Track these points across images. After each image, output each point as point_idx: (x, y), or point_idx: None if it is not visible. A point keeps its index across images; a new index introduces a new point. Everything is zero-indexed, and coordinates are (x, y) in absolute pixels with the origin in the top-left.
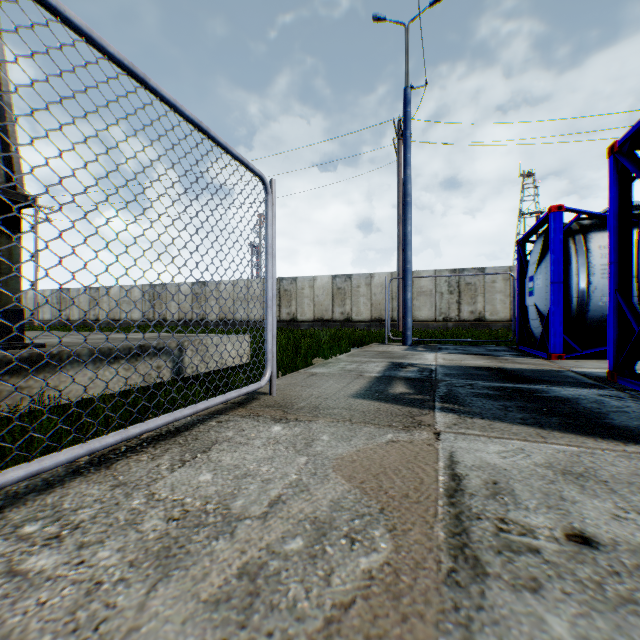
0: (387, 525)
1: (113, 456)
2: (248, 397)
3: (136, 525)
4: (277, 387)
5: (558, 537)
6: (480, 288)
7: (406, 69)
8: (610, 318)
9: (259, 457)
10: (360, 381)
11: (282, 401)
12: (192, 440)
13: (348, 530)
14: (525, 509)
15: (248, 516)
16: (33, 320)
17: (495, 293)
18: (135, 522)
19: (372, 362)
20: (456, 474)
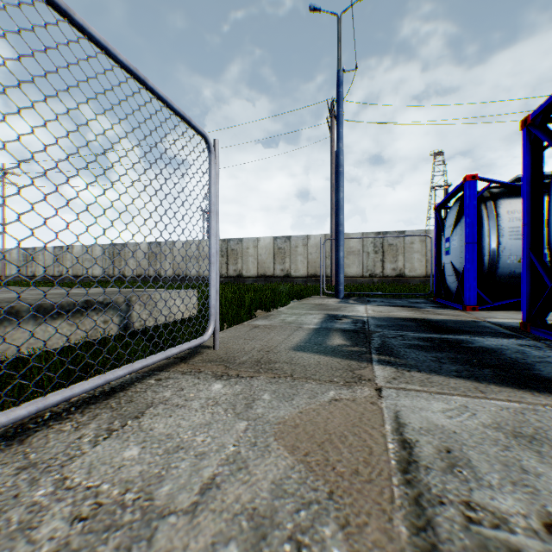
0: (338, 518)
1: (33, 425)
2: (191, 351)
3: (30, 531)
4: (221, 340)
5: (537, 529)
6: (401, 248)
7: (339, 54)
8: (523, 274)
9: (195, 423)
10: (300, 333)
11: (225, 355)
12: (126, 402)
13: (293, 528)
14: (489, 487)
15: (173, 510)
16: (1, 276)
17: (413, 253)
18: (30, 525)
19: (310, 314)
20: (405, 440)
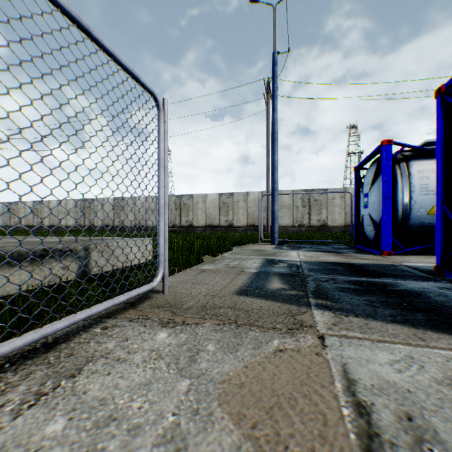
0: None
1: None
2: (142, 296)
3: None
4: (170, 284)
5: None
6: (324, 203)
7: (274, 39)
8: (437, 224)
9: (134, 382)
10: (242, 277)
11: (173, 300)
12: (65, 356)
13: None
14: None
15: None
16: None
17: (334, 207)
18: None
19: (250, 259)
20: (360, 403)
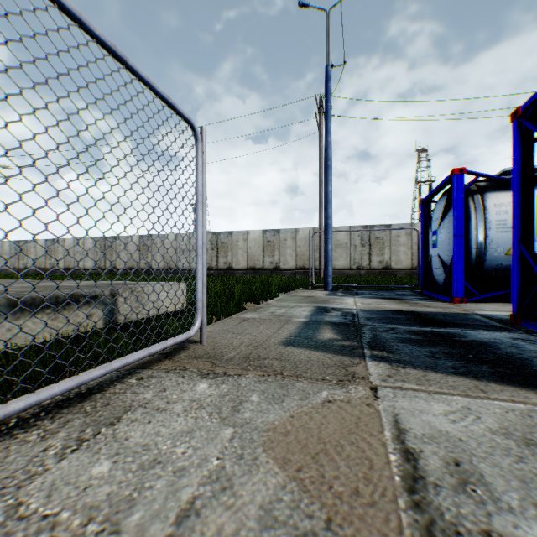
0: None
1: None
2: (178, 346)
3: None
4: (209, 334)
5: None
6: (387, 242)
7: (327, 50)
8: (513, 267)
9: (176, 430)
10: (289, 326)
11: (212, 350)
12: (102, 406)
13: None
14: (509, 511)
15: None
16: None
17: (399, 246)
18: None
19: (299, 307)
20: (408, 450)
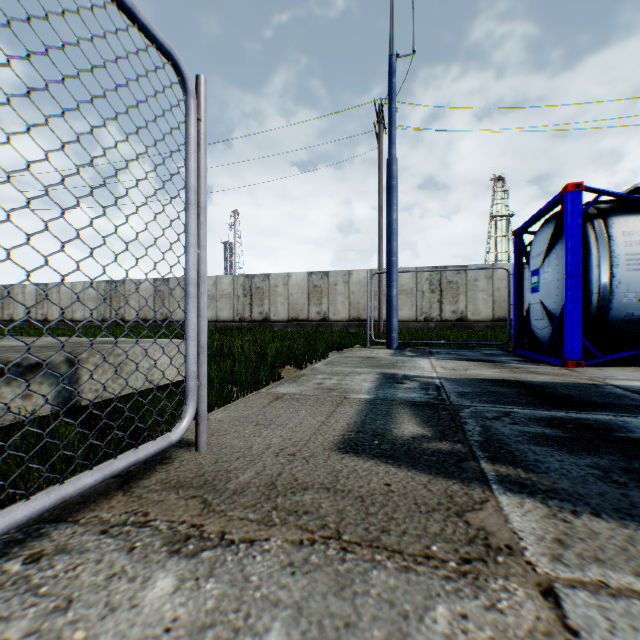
0: None
1: None
2: (154, 456)
3: None
4: (216, 427)
5: None
6: (462, 287)
7: (391, 35)
8: None
9: None
10: (346, 410)
11: (212, 466)
12: None
13: None
14: None
15: None
16: None
17: (477, 292)
18: None
19: (357, 374)
20: None
